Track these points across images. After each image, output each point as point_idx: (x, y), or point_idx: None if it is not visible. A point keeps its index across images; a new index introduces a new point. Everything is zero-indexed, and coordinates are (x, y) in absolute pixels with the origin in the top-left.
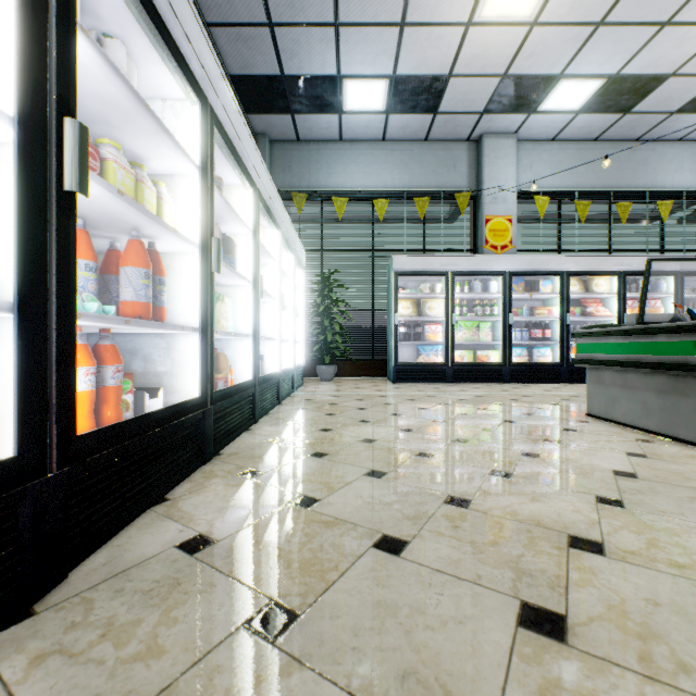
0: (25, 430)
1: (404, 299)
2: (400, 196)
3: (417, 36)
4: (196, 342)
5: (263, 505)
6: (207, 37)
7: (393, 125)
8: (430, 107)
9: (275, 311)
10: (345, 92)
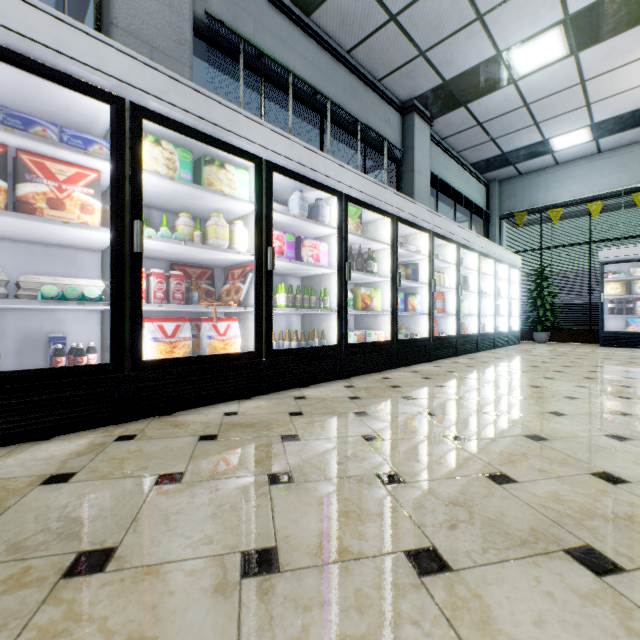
0: (429, 333)
1: (612, 282)
2: (617, 194)
3: (603, 104)
4: (454, 318)
5: (472, 361)
6: (457, 224)
7: (604, 143)
8: (639, 123)
9: (492, 301)
10: (552, 144)
